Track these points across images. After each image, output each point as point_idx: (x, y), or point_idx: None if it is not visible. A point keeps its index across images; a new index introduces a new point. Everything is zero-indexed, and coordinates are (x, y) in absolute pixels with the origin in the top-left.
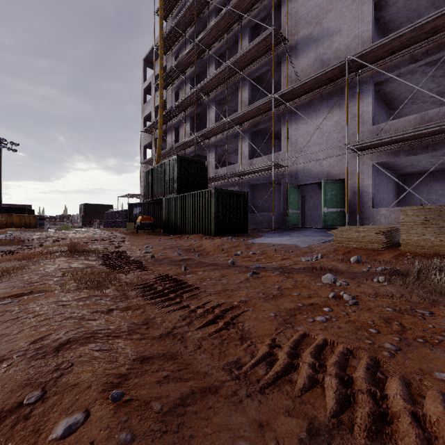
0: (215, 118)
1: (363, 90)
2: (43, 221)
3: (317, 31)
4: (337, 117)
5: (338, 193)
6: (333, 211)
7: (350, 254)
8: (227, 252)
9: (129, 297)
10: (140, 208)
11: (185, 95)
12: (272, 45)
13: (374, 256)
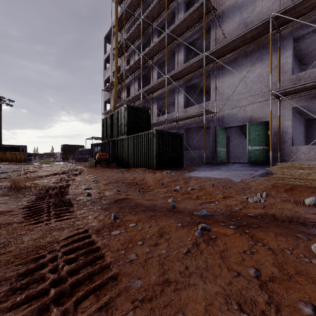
0: (157, 77)
1: (284, 44)
2: (31, 157)
3: None
4: (259, 69)
5: (261, 134)
6: (256, 148)
7: (294, 191)
8: (167, 187)
9: None
10: (100, 147)
11: (134, 60)
12: (204, 12)
13: None
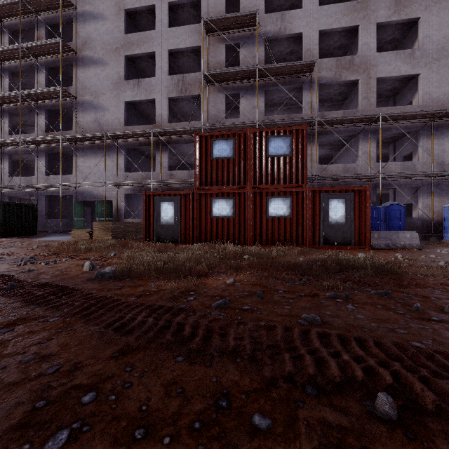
0: (9, 129)
1: (120, 151)
2: None
3: (96, 102)
4: (107, 162)
5: (107, 209)
6: (103, 219)
7: None
8: (4, 245)
9: None
10: None
11: None
12: (61, 100)
13: None
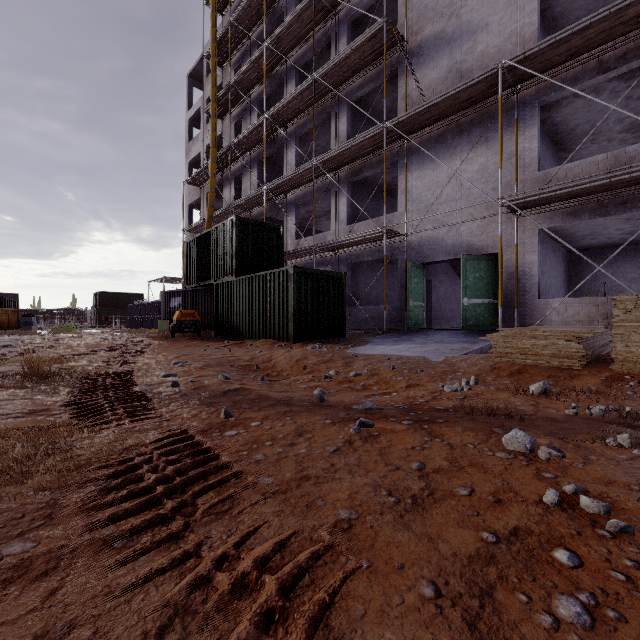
0: (295, 162)
1: (524, 116)
2: (30, 318)
3: (452, 27)
4: (483, 158)
5: (486, 276)
6: (477, 303)
7: (522, 375)
8: (313, 372)
9: (57, 516)
10: (180, 298)
11: (250, 126)
12: (384, 46)
13: (566, 380)
